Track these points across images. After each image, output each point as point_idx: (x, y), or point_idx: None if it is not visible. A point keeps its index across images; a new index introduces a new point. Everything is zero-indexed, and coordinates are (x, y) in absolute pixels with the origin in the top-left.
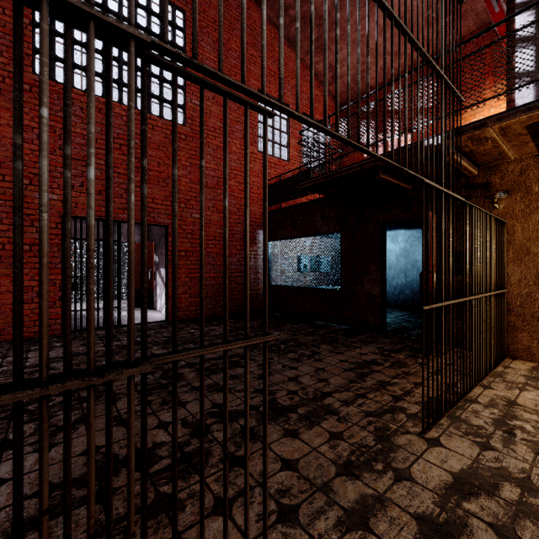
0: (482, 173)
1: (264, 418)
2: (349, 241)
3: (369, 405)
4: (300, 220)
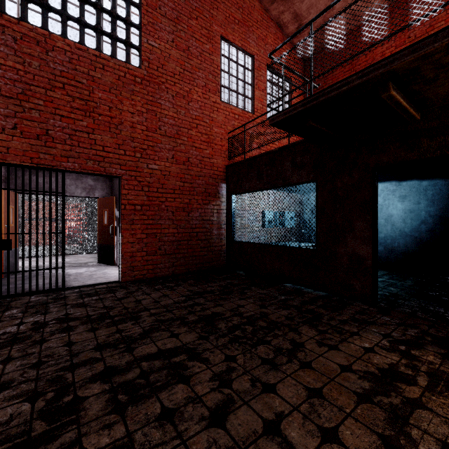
0: None
1: None
2: (328, 191)
3: None
4: (266, 170)
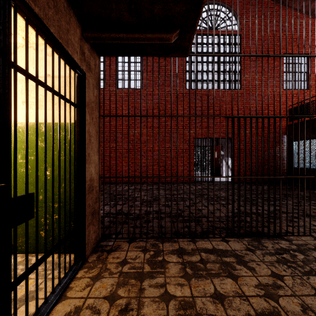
0: None
1: (310, 197)
2: None
3: None
4: None
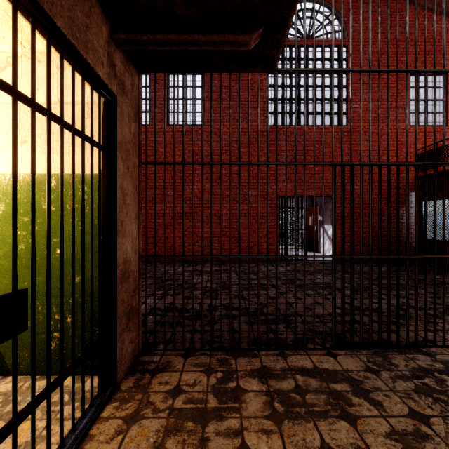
0: None
1: None
2: None
3: None
4: None
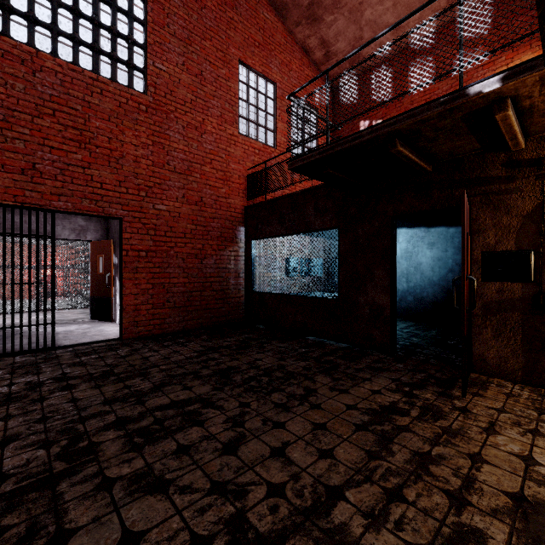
0: (531, 145)
1: None
2: (350, 238)
3: (415, 525)
4: (288, 214)
